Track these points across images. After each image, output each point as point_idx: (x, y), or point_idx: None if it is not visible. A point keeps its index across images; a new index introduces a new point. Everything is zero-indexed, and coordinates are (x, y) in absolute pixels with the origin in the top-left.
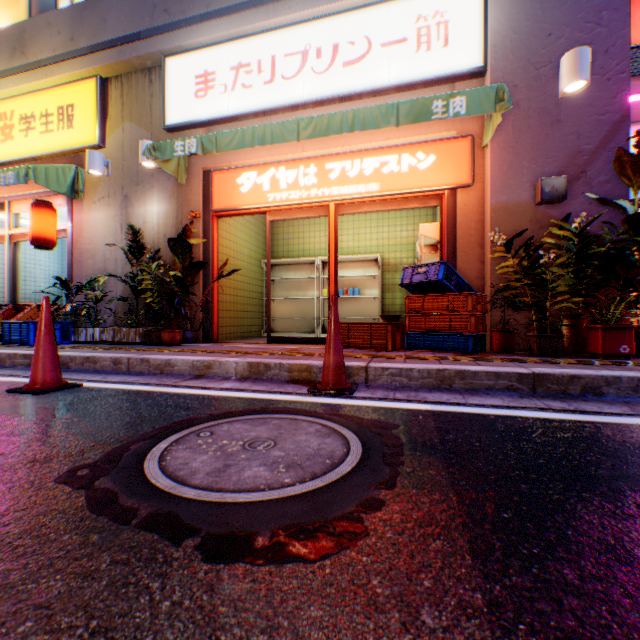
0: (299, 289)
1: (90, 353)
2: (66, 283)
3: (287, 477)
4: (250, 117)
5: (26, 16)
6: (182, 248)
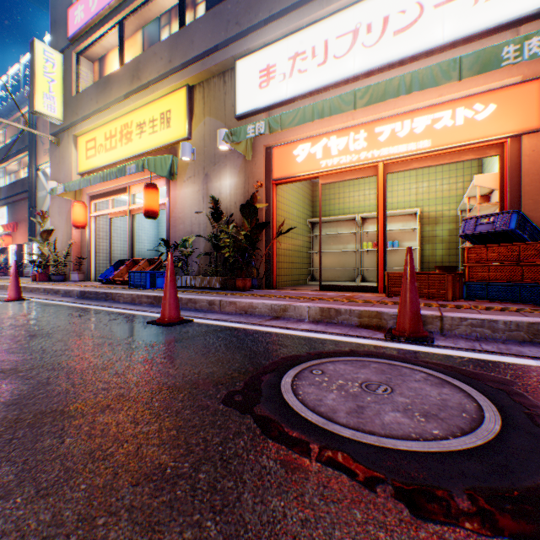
0: (339, 243)
1: (190, 295)
2: (168, 243)
3: (432, 428)
4: (304, 97)
5: (139, 52)
6: (250, 212)
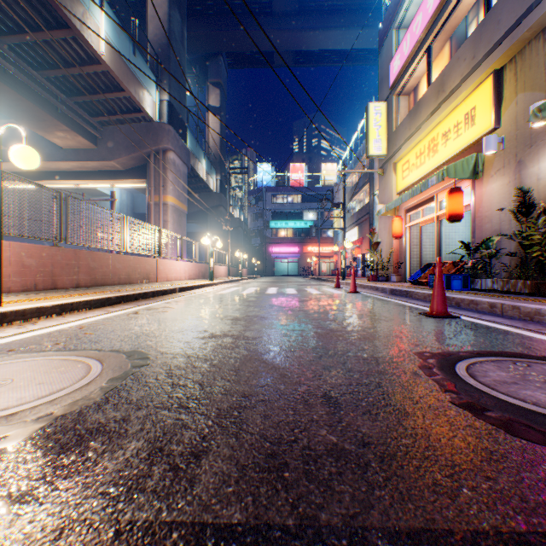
0: None
1: (473, 297)
2: (465, 245)
3: None
4: None
5: (444, 63)
6: None
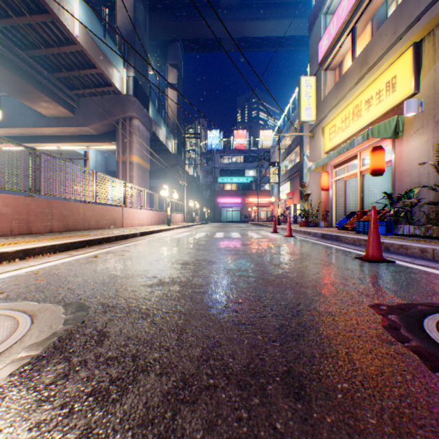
0: None
1: (402, 242)
2: (388, 196)
3: None
4: None
5: (366, 41)
6: None
